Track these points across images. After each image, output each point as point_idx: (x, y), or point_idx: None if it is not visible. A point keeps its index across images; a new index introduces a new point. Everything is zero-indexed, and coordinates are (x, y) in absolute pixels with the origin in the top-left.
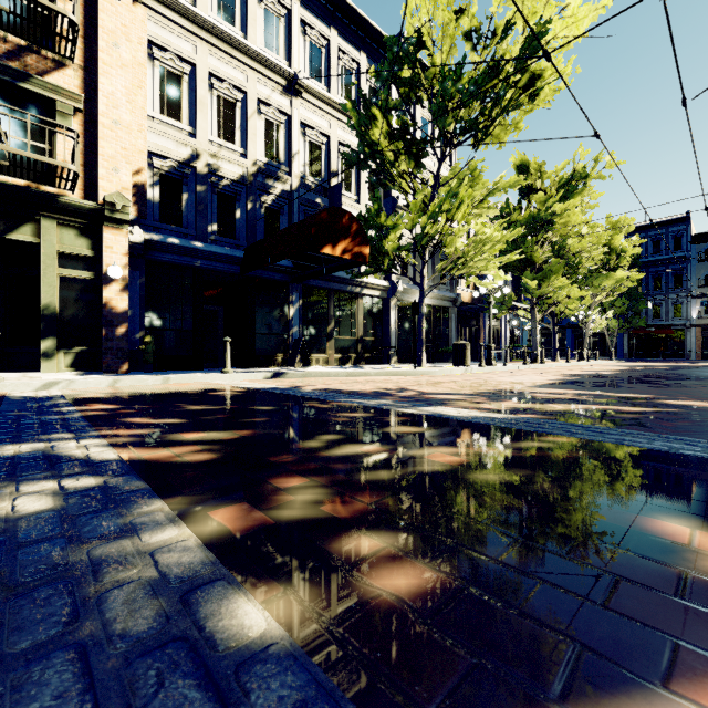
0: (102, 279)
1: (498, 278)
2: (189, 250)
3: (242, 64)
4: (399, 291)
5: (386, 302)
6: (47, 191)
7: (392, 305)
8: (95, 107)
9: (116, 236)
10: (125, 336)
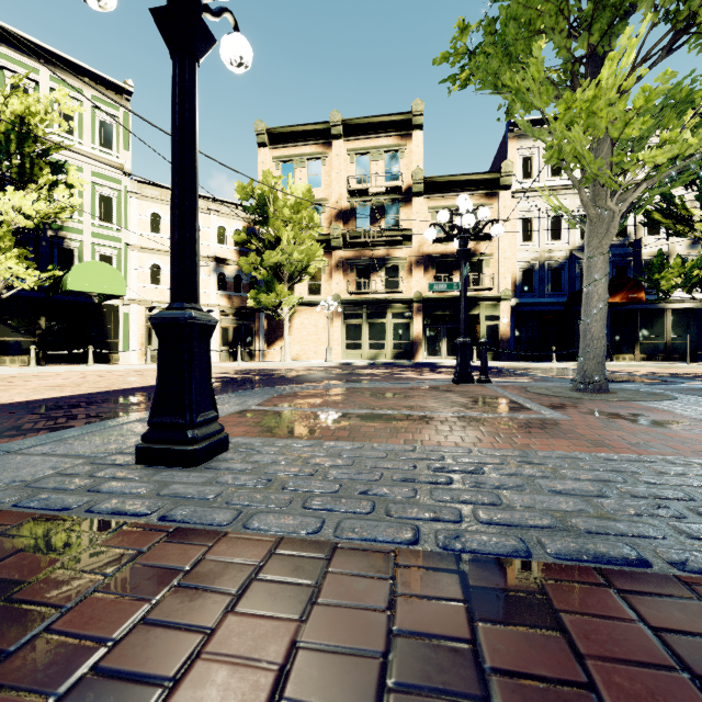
0: (499, 323)
1: None
2: (536, 303)
3: (565, 195)
4: None
5: (701, 311)
6: (482, 294)
7: None
8: (497, 255)
9: (505, 305)
10: (508, 346)
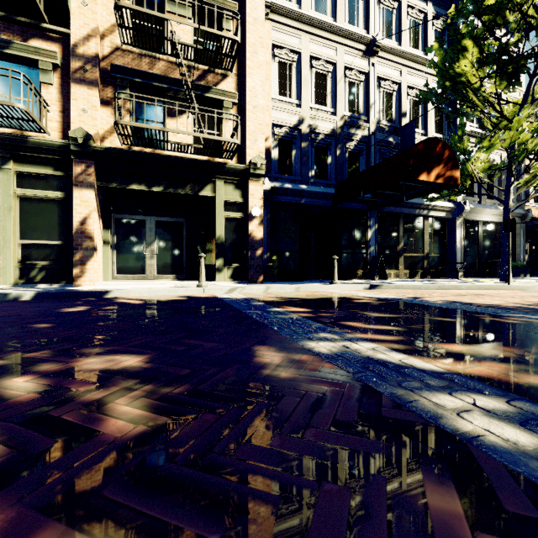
0: (247, 217)
1: None
2: (298, 192)
3: (333, 42)
4: (466, 211)
5: (451, 222)
6: (219, 162)
7: (457, 224)
8: (243, 100)
9: (256, 186)
10: (261, 256)
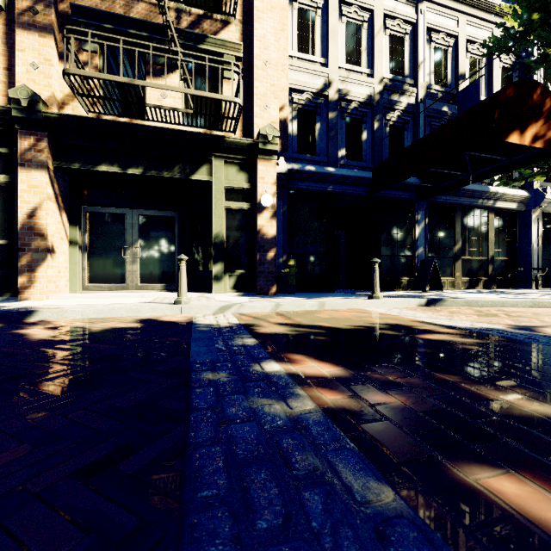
0: (256, 208)
1: None
2: (323, 176)
3: None
4: (546, 200)
5: (524, 215)
6: (217, 134)
7: (532, 219)
8: (250, 55)
9: (267, 167)
10: (273, 260)
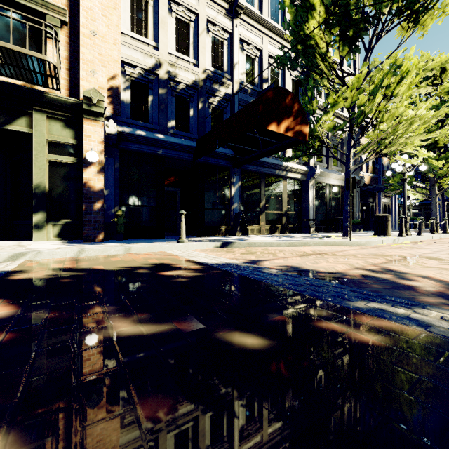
0: (83, 163)
1: (421, 155)
2: (153, 141)
3: None
4: (317, 174)
5: (305, 183)
6: (37, 89)
7: (310, 186)
8: (78, 22)
9: (94, 127)
10: (101, 211)
